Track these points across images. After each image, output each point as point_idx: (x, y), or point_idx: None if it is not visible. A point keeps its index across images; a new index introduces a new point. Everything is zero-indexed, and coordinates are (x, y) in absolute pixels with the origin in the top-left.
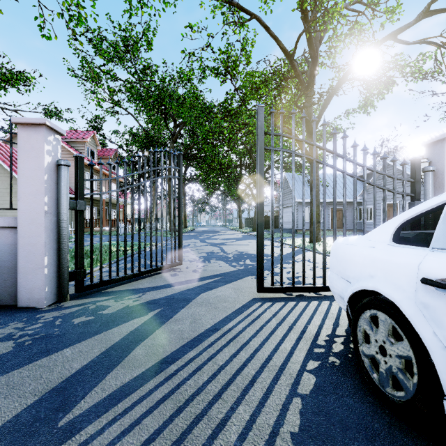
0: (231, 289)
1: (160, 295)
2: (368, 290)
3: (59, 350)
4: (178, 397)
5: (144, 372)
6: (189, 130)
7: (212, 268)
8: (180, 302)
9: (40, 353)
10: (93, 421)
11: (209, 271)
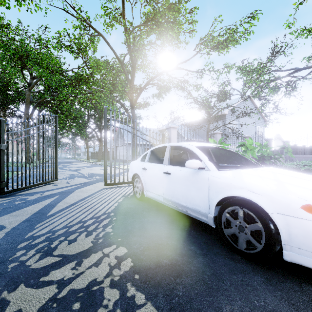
0: (91, 187)
1: (54, 192)
2: (136, 174)
3: (22, 208)
4: (83, 207)
5: (67, 206)
6: (44, 83)
7: (78, 181)
8: (68, 192)
9: (13, 210)
10: (58, 213)
11: (76, 182)
